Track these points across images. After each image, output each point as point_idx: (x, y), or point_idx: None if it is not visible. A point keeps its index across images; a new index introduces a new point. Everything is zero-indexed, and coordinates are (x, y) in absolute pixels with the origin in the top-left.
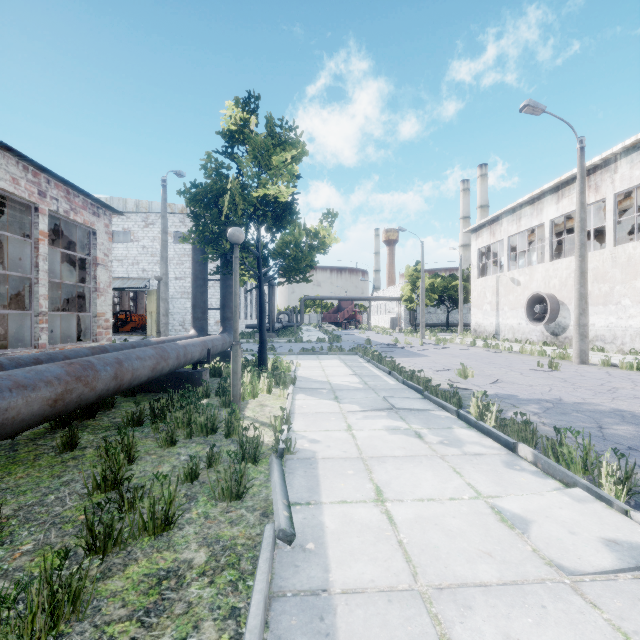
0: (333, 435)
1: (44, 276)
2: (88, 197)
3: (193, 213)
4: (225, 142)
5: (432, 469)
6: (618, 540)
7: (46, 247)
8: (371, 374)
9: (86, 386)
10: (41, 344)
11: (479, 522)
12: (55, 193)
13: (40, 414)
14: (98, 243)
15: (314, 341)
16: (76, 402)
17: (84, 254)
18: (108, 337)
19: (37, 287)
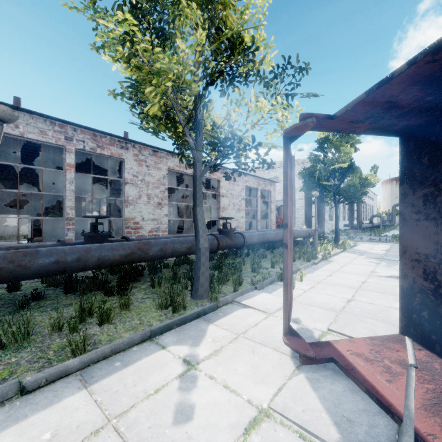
0: (345, 260)
1: (259, 209)
2: (269, 180)
3: (304, 179)
4: (317, 146)
5: (367, 267)
6: (394, 275)
7: (259, 200)
8: (398, 251)
9: (277, 236)
10: (258, 229)
11: (364, 271)
12: (261, 183)
13: (271, 240)
14: (271, 195)
15: (389, 236)
16: (276, 239)
17: (267, 199)
18: (274, 228)
19: (258, 212)
